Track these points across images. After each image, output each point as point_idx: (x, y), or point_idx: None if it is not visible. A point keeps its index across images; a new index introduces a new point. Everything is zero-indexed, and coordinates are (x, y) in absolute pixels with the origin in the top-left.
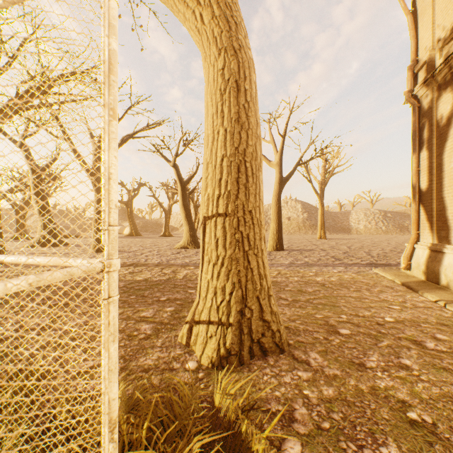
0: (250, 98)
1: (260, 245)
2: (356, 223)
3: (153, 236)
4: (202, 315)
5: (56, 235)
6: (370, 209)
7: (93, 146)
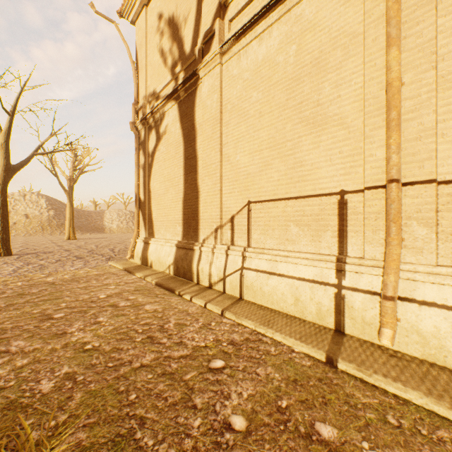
0: None
1: None
2: (110, 222)
3: None
4: None
5: None
6: (123, 210)
7: None
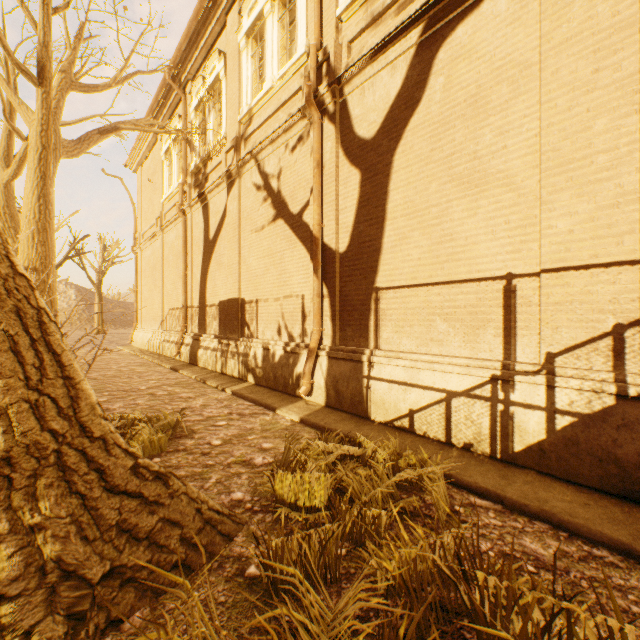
0: None
1: None
2: None
3: None
4: None
5: None
6: None
7: None
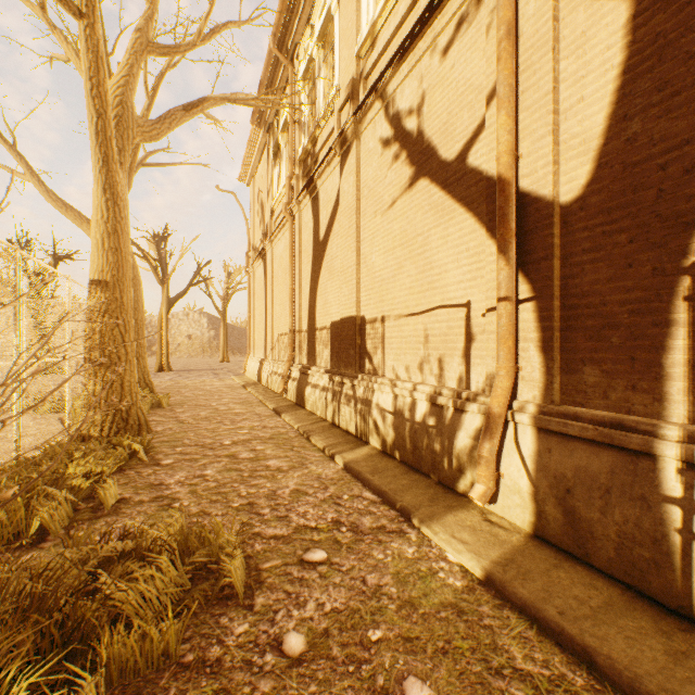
0: (140, 297)
1: (145, 355)
2: None
3: None
4: None
5: None
6: None
7: None
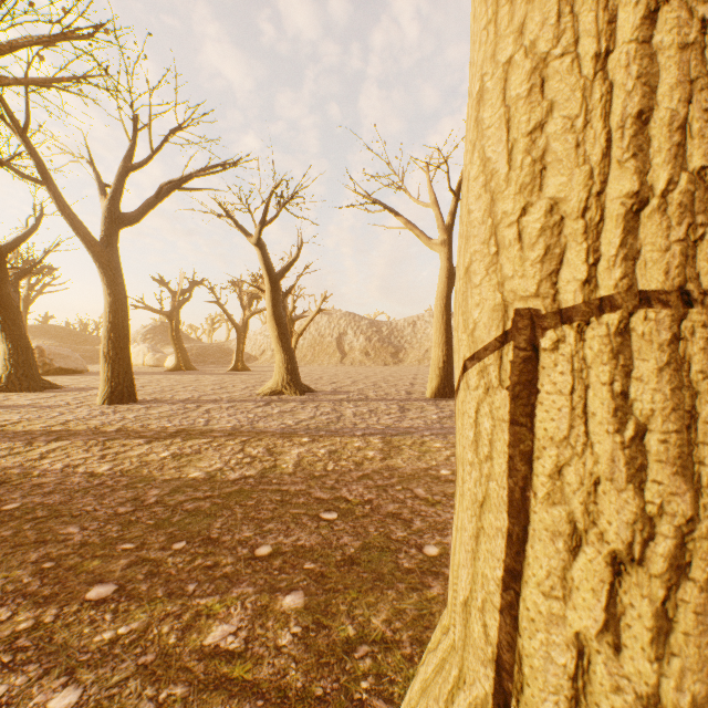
0: None
1: None
2: None
3: (217, 371)
4: None
5: (35, 370)
6: None
7: (103, 202)
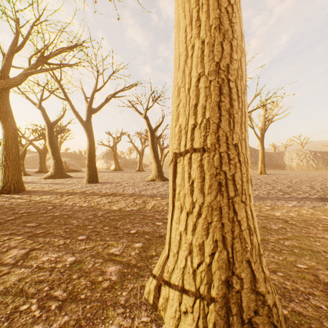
0: (233, 0)
1: (247, 189)
2: (289, 161)
3: (131, 171)
4: (172, 276)
5: (63, 170)
6: (301, 149)
7: (86, 104)
